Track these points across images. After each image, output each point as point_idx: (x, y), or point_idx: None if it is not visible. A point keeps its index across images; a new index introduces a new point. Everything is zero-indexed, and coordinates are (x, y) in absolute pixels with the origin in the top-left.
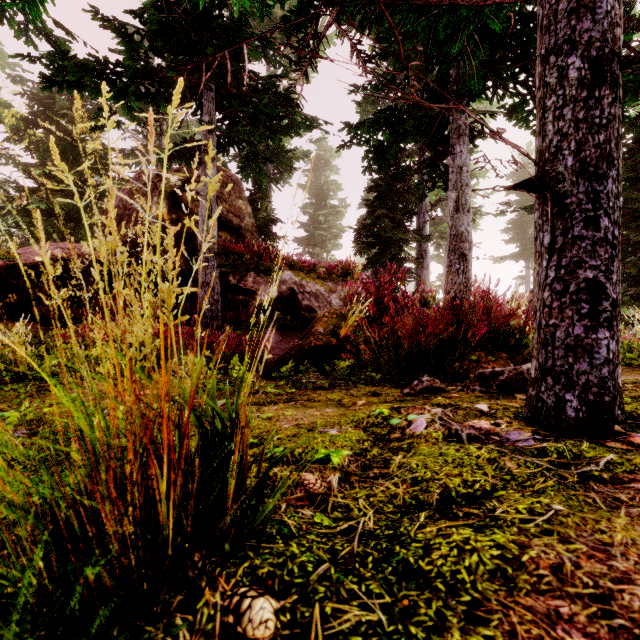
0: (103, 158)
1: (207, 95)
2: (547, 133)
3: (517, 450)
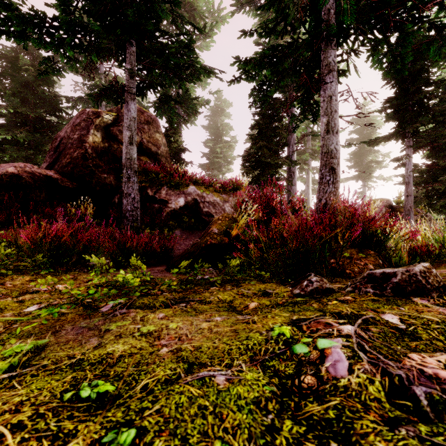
0: (56, 102)
1: (129, 49)
2: None
3: None
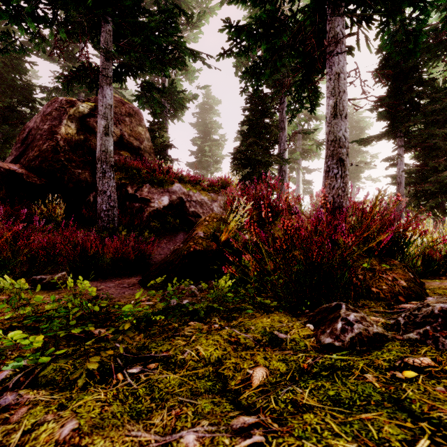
0: (28, 92)
1: (104, 27)
2: None
3: None
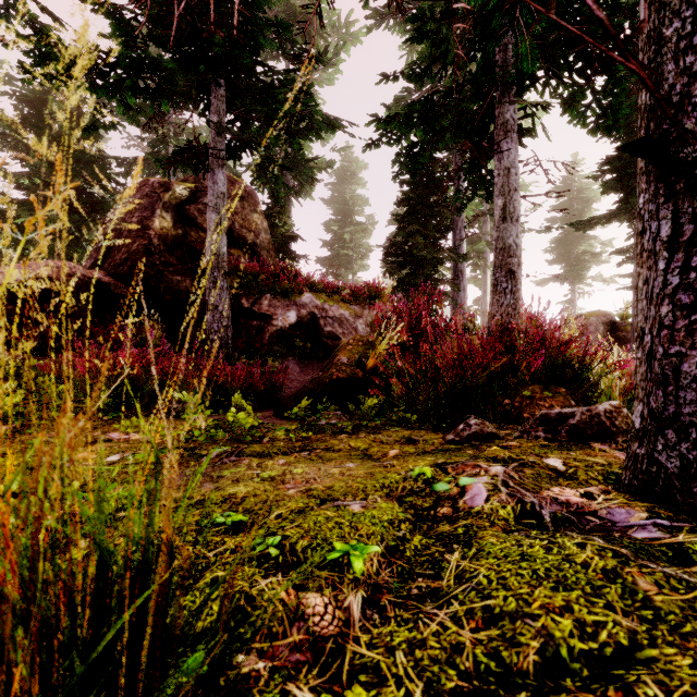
0: (102, 167)
1: (216, 92)
2: (665, 76)
3: (640, 549)
